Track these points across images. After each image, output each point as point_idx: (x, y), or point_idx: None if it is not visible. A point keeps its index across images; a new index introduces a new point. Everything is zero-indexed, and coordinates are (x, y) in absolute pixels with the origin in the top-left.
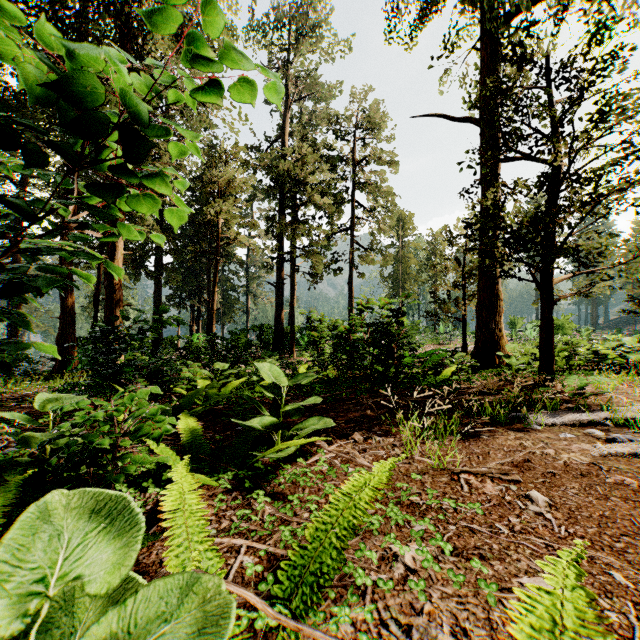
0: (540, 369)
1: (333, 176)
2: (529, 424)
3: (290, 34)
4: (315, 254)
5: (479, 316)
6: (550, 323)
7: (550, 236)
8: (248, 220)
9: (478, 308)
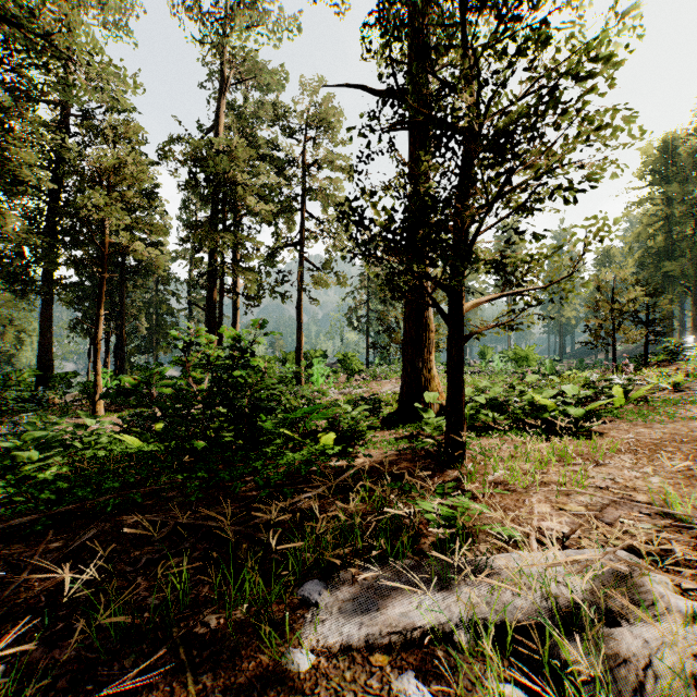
0: (446, 438)
1: (284, 182)
2: (285, 654)
3: (226, 3)
4: (247, 271)
5: (405, 352)
6: (458, 369)
7: (460, 238)
8: (150, 223)
9: (404, 341)
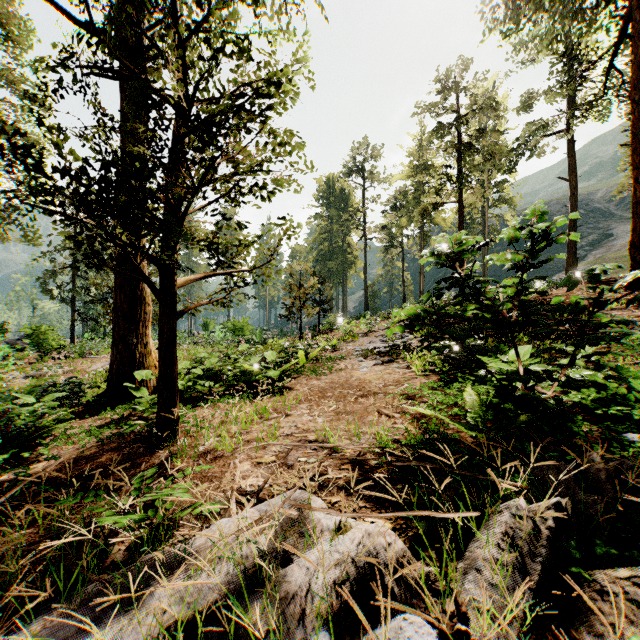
0: (158, 417)
1: None
2: None
3: None
4: None
5: (115, 326)
6: (171, 345)
7: (173, 213)
8: None
9: (114, 315)
